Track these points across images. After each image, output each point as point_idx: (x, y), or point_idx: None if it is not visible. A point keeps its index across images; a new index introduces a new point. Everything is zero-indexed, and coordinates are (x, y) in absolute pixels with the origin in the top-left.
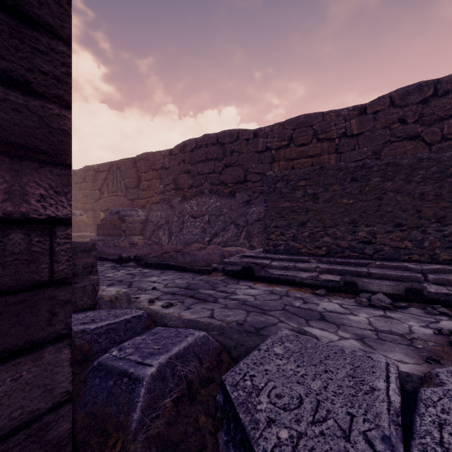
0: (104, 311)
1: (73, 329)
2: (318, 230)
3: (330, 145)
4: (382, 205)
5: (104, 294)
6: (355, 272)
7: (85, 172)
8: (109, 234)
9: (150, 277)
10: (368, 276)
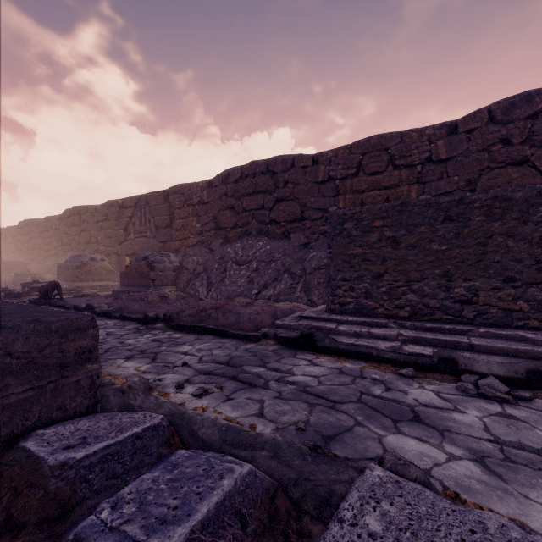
0: (105, 418)
1: (48, 461)
2: (399, 285)
3: (410, 174)
4: (487, 253)
5: (119, 374)
6: (452, 342)
7: (107, 208)
8: (135, 284)
9: (182, 346)
10: (469, 349)
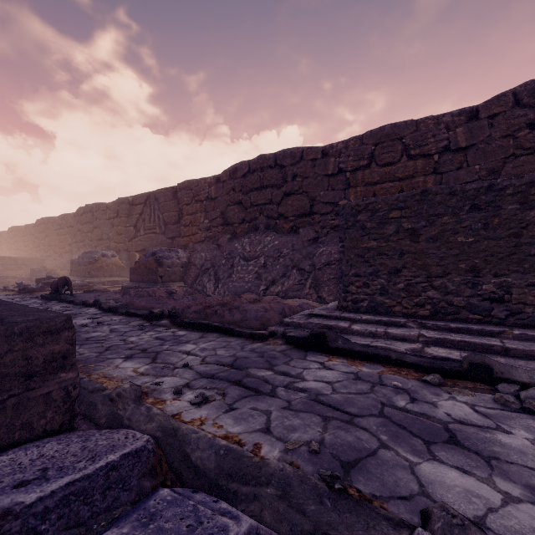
0: (79, 439)
1: None
2: (418, 281)
3: (426, 164)
4: (521, 245)
5: (115, 376)
6: (482, 345)
7: (118, 206)
8: (144, 280)
9: (185, 345)
10: (503, 353)
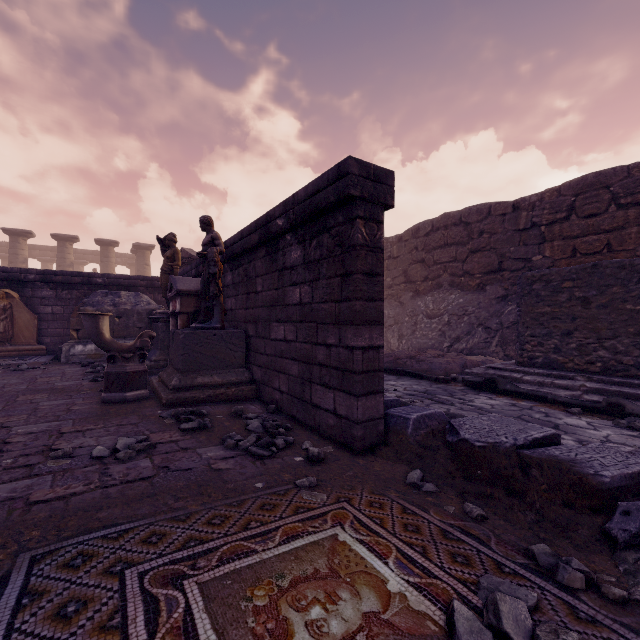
0: None
1: None
2: (589, 342)
3: None
4: None
5: None
6: (634, 395)
7: None
8: None
9: (388, 381)
10: None
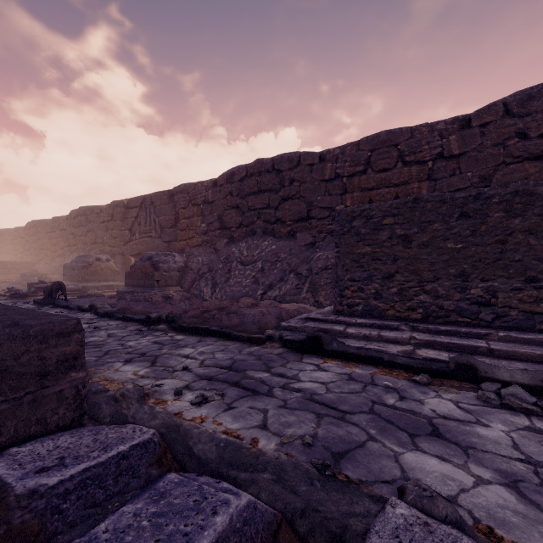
0: (90, 433)
1: (15, 489)
2: (411, 285)
3: (420, 170)
4: (506, 252)
5: (116, 378)
6: (469, 347)
7: (113, 209)
8: (140, 284)
9: (183, 349)
10: (488, 354)
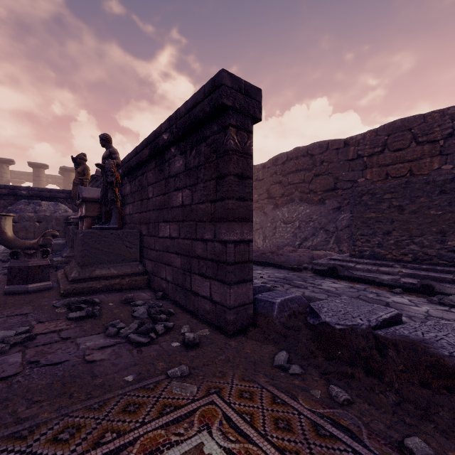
0: None
1: None
2: (403, 239)
3: (432, 148)
4: None
5: None
6: (438, 278)
7: None
8: None
9: (256, 271)
10: (452, 282)
